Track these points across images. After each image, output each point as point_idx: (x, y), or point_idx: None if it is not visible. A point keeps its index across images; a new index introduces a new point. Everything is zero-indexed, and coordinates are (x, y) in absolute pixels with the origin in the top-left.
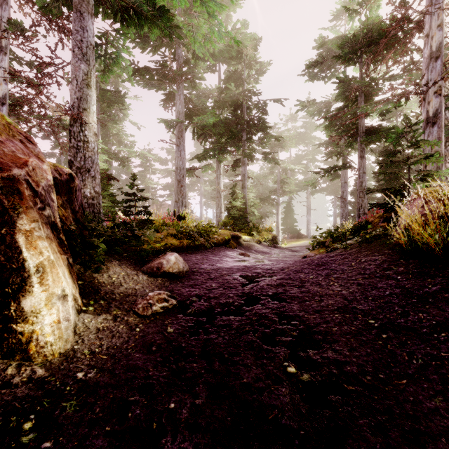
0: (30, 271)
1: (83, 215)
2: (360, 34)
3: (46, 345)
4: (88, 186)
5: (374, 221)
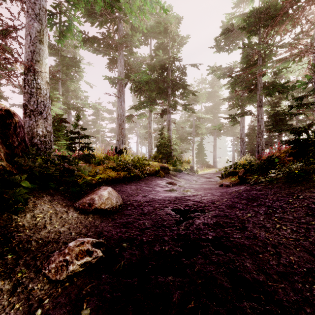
0: None
1: (26, 150)
2: (265, 5)
3: None
4: (40, 126)
5: (280, 155)
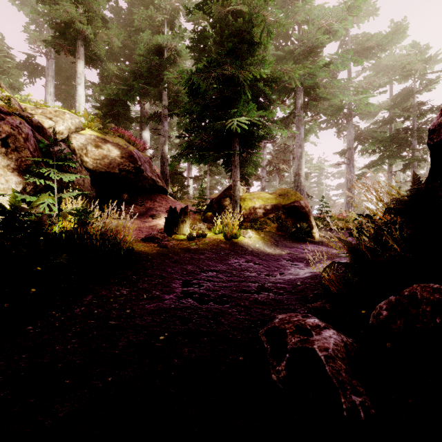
0: (313, 226)
1: None
2: None
3: (317, 238)
4: None
5: None
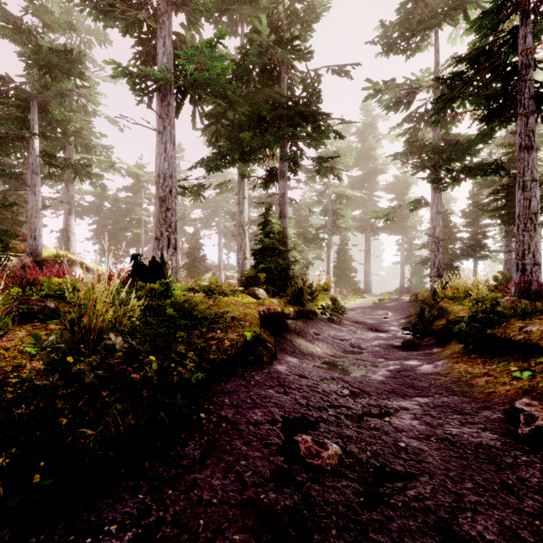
0: None
1: None
2: None
3: None
4: None
5: None
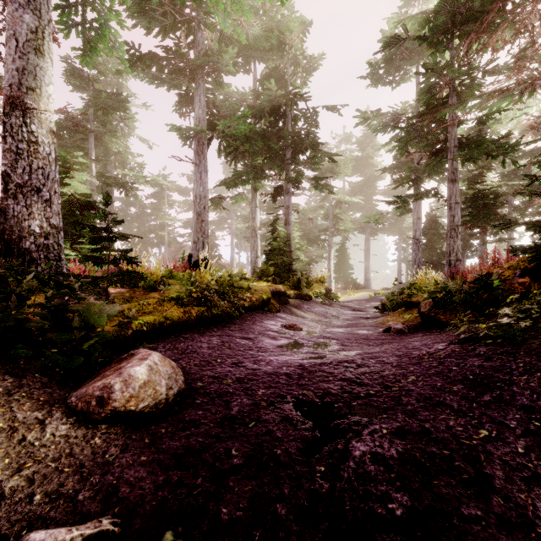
0: None
1: None
2: None
3: None
4: (37, 215)
5: (503, 274)
